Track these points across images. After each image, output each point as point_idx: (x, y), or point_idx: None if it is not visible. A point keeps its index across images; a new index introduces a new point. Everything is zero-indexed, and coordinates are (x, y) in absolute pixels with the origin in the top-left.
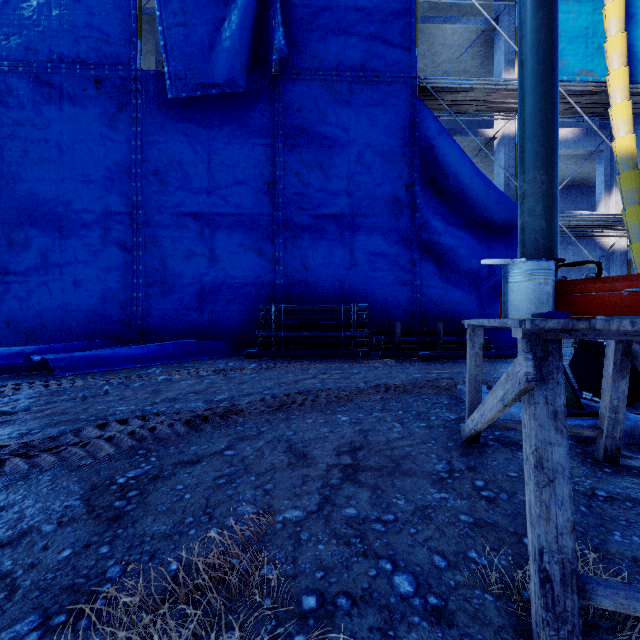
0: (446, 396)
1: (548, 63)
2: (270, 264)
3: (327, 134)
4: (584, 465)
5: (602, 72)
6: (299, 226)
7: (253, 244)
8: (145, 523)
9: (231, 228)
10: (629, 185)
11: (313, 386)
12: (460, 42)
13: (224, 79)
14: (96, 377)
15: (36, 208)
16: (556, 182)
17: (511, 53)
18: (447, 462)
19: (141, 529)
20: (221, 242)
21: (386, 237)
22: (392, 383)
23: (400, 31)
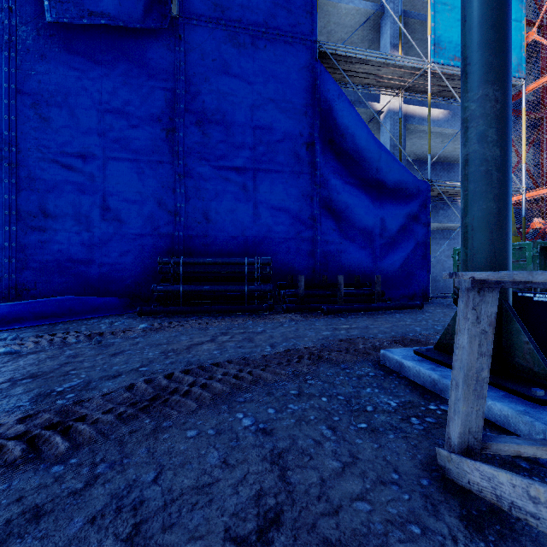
0: (368, 363)
1: None
2: (170, 215)
3: (230, 85)
4: None
5: None
6: (201, 177)
7: (151, 193)
8: None
9: (126, 174)
10: None
11: (209, 355)
12: (352, 23)
13: (116, 10)
14: None
15: None
16: (510, 102)
17: (395, 37)
18: None
19: None
20: (114, 189)
21: (289, 192)
22: (303, 346)
23: None
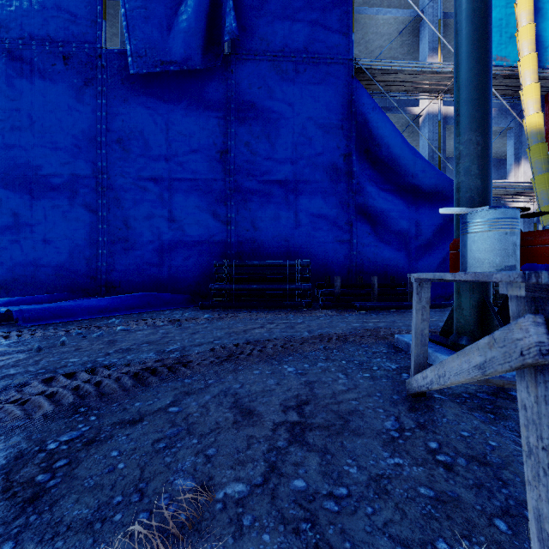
0: (384, 345)
1: (483, 30)
2: (223, 224)
3: (274, 108)
4: None
5: (514, 58)
6: (249, 190)
7: (207, 206)
8: (65, 505)
9: (188, 192)
10: (538, 156)
11: (261, 335)
12: (390, 31)
13: (181, 57)
14: (58, 327)
15: (8, 172)
16: (490, 143)
17: (434, 41)
18: (396, 418)
19: (59, 514)
20: (179, 204)
21: (326, 201)
22: (334, 332)
23: (339, 18)
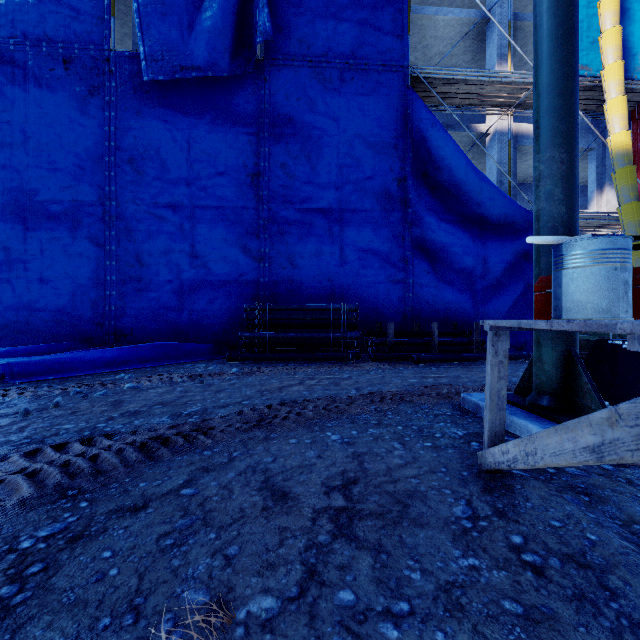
0: (448, 405)
1: (569, 24)
2: (255, 261)
3: (315, 124)
4: (637, 503)
5: (596, 67)
6: (286, 221)
7: (237, 239)
8: (33, 632)
9: (213, 222)
10: (625, 182)
11: (299, 394)
12: (452, 35)
13: (205, 62)
14: (53, 385)
15: None
16: (577, 162)
17: (504, 47)
18: (467, 502)
19: None
20: (202, 237)
21: (377, 233)
22: (387, 390)
23: (392, 18)
